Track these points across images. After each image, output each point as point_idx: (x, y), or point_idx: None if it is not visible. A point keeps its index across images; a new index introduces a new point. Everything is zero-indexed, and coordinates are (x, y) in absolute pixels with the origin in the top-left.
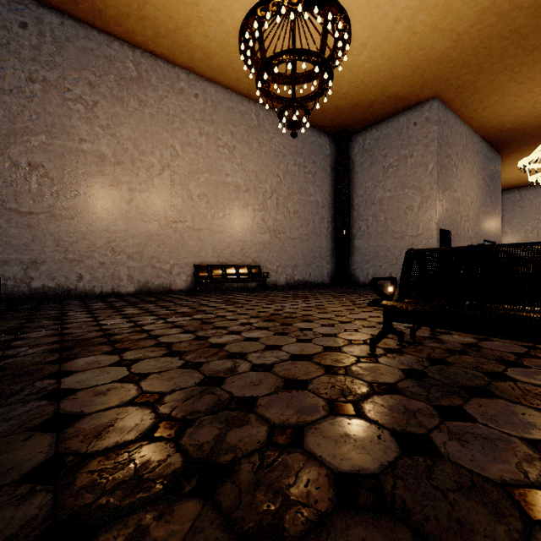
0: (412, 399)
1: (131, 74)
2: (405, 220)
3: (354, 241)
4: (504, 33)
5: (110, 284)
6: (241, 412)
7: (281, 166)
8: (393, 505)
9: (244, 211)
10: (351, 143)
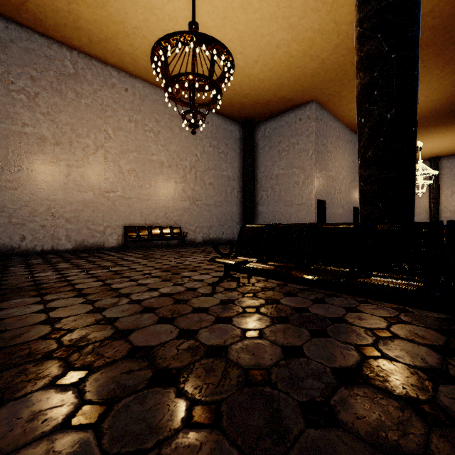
0: (209, 315)
1: (69, 71)
2: (293, 192)
3: (258, 207)
4: (353, 61)
5: (50, 243)
6: (104, 325)
7: (198, 147)
8: (151, 355)
9: (167, 183)
10: (255, 130)
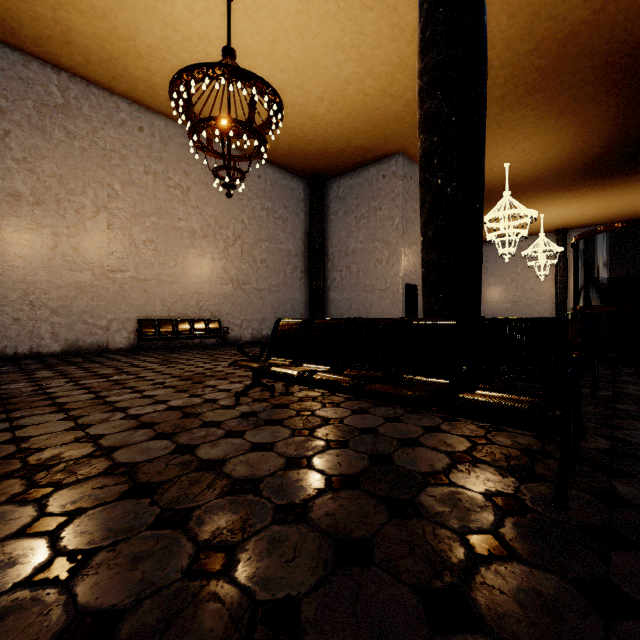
0: (220, 429)
1: (56, 101)
2: (375, 273)
3: (329, 293)
4: None
5: (27, 343)
6: (85, 443)
7: (246, 210)
8: (133, 471)
9: (201, 260)
10: (326, 188)
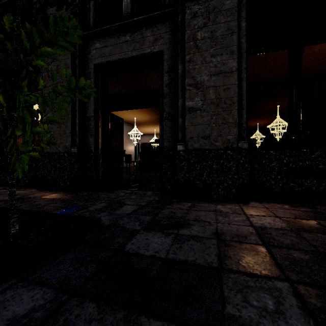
0: None
1: None
2: None
3: None
4: None
5: None
6: None
7: None
8: None
9: None
10: None
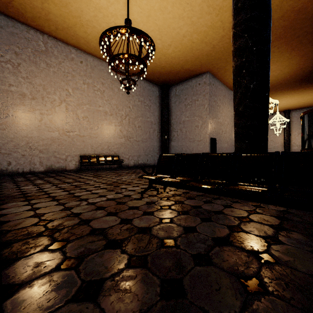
0: (139, 210)
1: (41, 49)
2: (195, 132)
3: (171, 142)
4: None
5: (28, 167)
6: (73, 217)
7: (131, 101)
8: (104, 233)
9: (110, 126)
10: (169, 90)
